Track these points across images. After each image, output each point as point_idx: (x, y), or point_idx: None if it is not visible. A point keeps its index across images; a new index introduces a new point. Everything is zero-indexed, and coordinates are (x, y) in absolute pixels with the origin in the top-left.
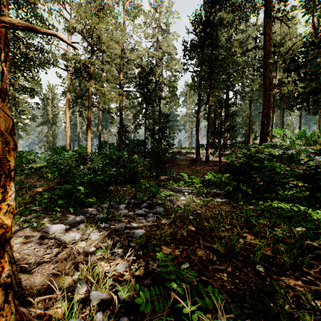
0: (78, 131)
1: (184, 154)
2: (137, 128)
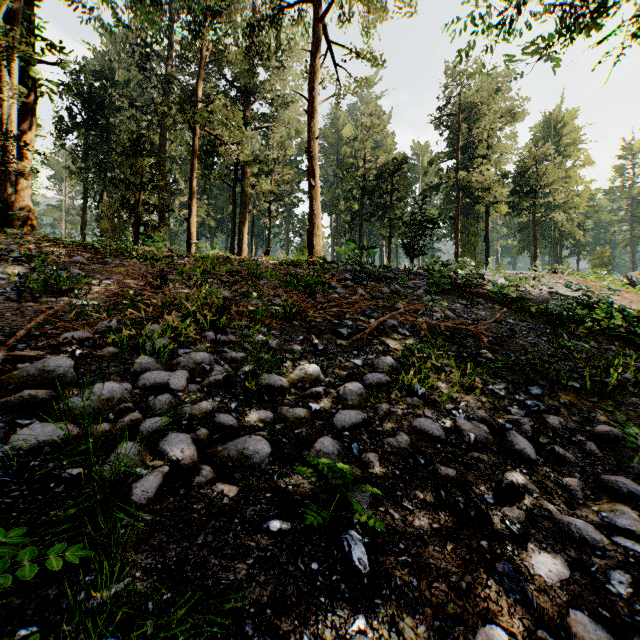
0: None
1: None
2: None
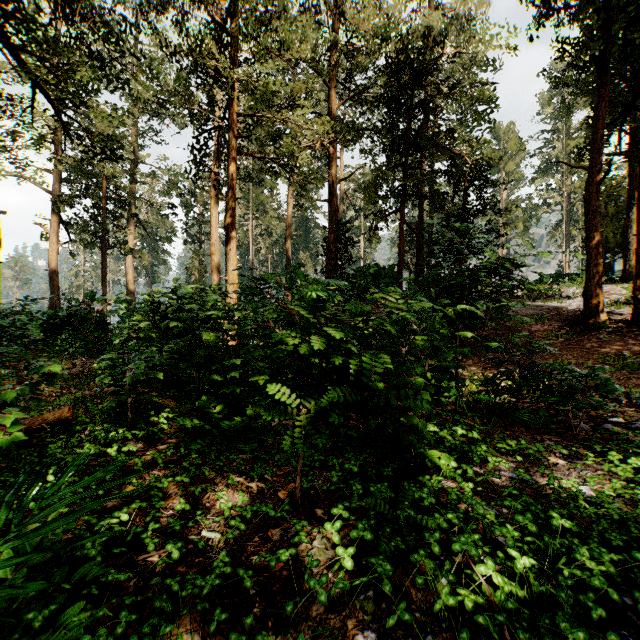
0: (252, 259)
1: (521, 300)
2: (376, 222)
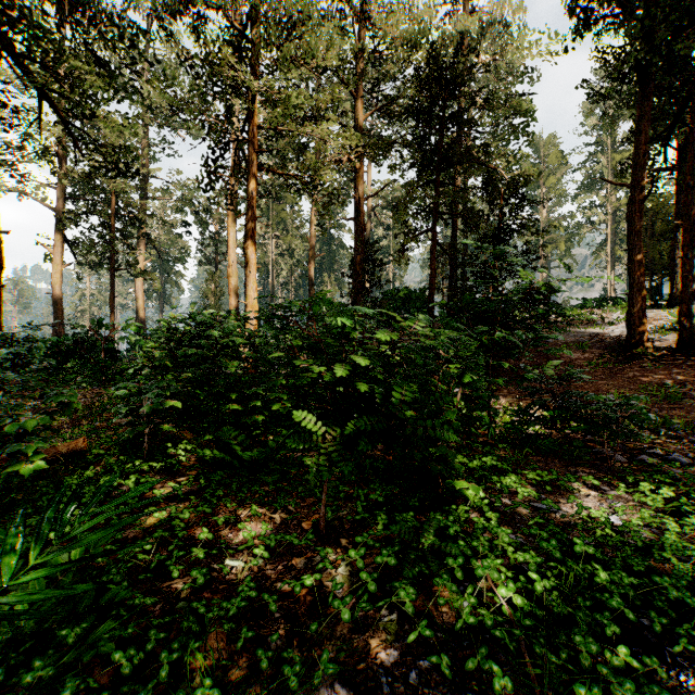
0: (272, 281)
1: (561, 326)
2: (406, 243)
